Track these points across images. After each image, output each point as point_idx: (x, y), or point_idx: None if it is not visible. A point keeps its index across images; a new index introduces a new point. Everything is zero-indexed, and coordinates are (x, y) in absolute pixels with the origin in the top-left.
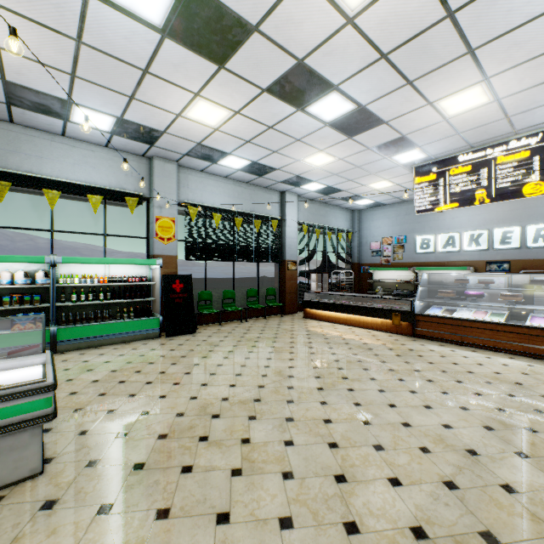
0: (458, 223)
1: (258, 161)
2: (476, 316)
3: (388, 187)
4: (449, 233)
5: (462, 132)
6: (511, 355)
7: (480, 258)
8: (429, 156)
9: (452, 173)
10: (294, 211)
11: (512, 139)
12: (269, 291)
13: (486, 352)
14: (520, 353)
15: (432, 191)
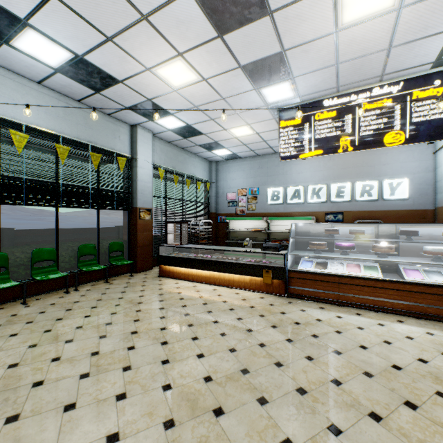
0: (303, 177)
1: (86, 55)
2: (352, 271)
3: (247, 135)
4: (295, 186)
5: (341, 62)
6: (395, 316)
7: (320, 210)
8: (297, 97)
9: (318, 118)
10: (148, 150)
11: (375, 86)
12: (113, 245)
13: (370, 314)
14: (402, 312)
15: (297, 136)
